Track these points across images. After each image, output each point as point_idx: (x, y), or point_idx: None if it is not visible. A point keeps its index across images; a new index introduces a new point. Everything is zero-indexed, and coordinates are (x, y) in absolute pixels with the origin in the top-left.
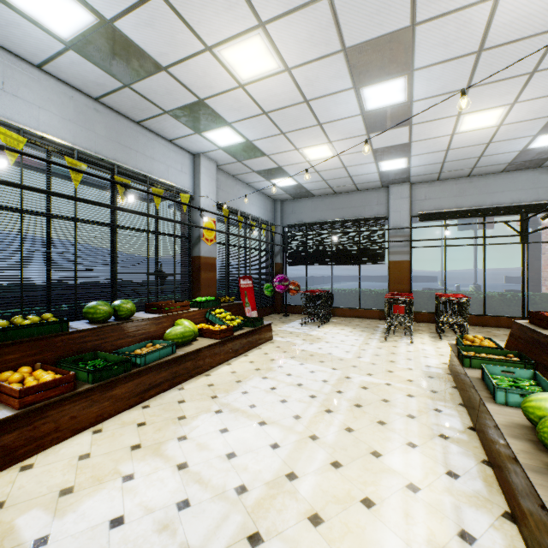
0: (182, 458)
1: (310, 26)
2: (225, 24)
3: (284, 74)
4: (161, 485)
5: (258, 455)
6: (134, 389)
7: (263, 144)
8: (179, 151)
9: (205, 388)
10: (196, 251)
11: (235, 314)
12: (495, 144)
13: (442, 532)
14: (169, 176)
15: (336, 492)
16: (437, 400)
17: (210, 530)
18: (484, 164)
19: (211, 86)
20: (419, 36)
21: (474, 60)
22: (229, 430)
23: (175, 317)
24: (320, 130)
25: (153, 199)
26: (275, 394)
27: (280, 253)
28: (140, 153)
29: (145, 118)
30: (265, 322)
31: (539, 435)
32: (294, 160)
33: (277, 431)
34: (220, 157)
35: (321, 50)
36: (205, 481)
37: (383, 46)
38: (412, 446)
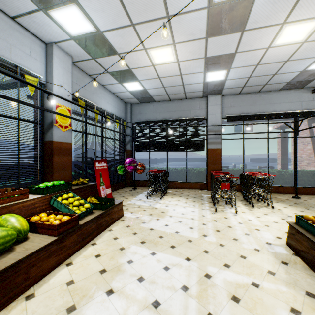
0: None
1: None
2: None
3: None
4: None
5: None
6: None
7: (114, 38)
8: (26, 34)
9: None
10: (48, 136)
11: (88, 195)
12: (290, 62)
13: None
14: (11, 55)
15: None
16: None
17: None
18: (273, 82)
19: None
20: None
21: None
22: None
23: (0, 211)
24: (167, 26)
25: None
26: None
27: (130, 142)
28: None
29: None
30: (117, 201)
31: None
32: (141, 63)
33: None
34: (74, 51)
35: None
36: None
37: None
38: None
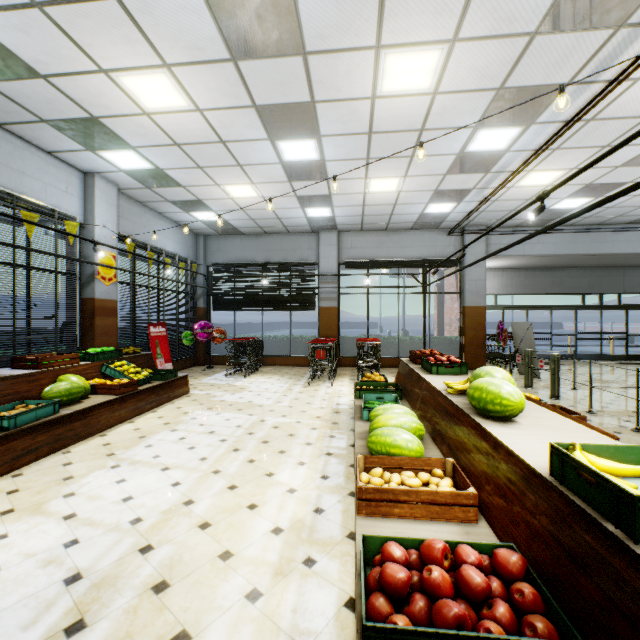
0: (70, 510)
1: (219, 80)
2: (124, 54)
3: (196, 113)
4: (44, 535)
5: (157, 494)
6: (0, 456)
7: (177, 174)
8: (63, 167)
9: (100, 448)
10: (88, 292)
11: (143, 367)
12: (400, 206)
13: (303, 511)
14: (47, 197)
15: (227, 505)
16: (335, 429)
17: (101, 553)
18: (396, 221)
19: (107, 106)
20: (320, 111)
21: (368, 139)
22: (128, 480)
23: (58, 372)
24: (241, 171)
25: (23, 224)
26: (183, 443)
27: (203, 296)
28: (3, 164)
29: (12, 122)
30: (181, 374)
31: (369, 432)
32: (215, 195)
33: (181, 473)
34: (122, 181)
35: (233, 101)
36: (96, 523)
37: (290, 111)
38: (302, 464)
